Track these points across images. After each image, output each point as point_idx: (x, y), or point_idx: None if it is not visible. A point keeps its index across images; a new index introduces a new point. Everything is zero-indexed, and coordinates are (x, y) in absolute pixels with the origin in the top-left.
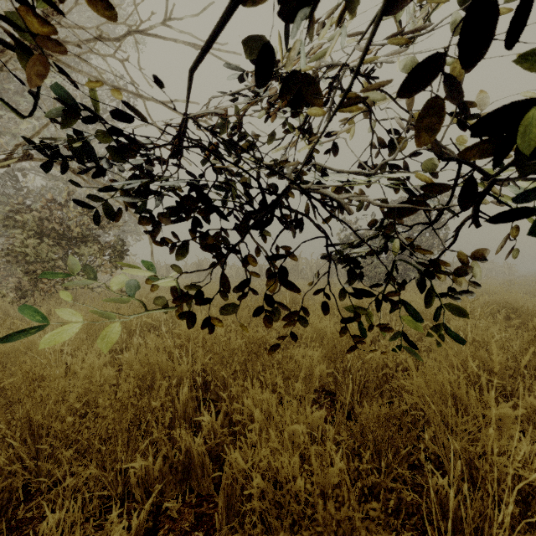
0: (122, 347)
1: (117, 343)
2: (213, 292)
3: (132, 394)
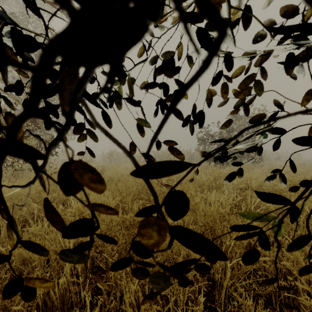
0: (38, 217)
1: (35, 213)
2: (114, 172)
3: (1, 289)
